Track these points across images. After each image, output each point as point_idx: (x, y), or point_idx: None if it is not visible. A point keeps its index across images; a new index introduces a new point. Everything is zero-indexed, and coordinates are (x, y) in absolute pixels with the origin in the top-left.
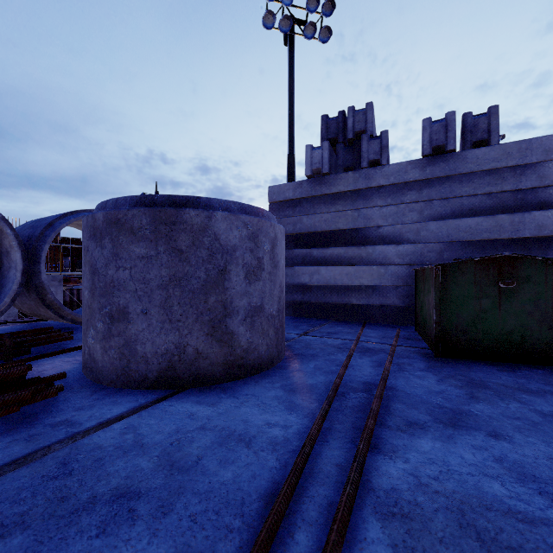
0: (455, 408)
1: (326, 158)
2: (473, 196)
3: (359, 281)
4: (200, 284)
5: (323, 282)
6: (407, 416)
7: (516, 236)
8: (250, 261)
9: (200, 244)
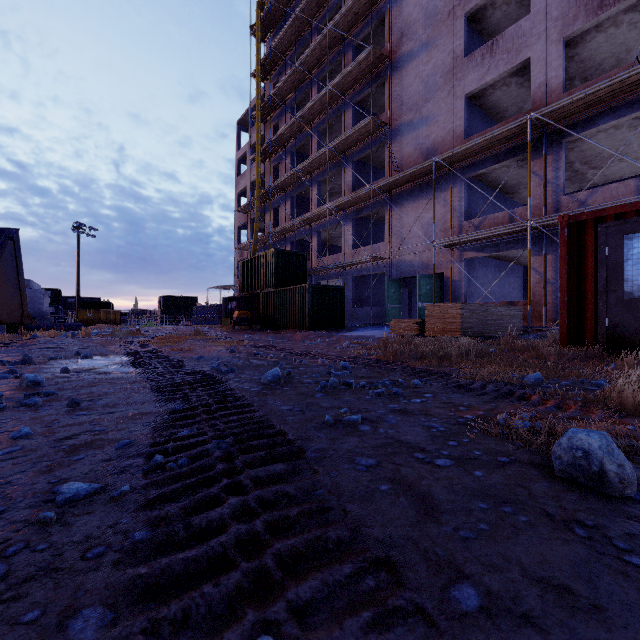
0: None
1: None
2: None
3: None
4: None
5: None
6: None
7: (34, 310)
8: None
9: None
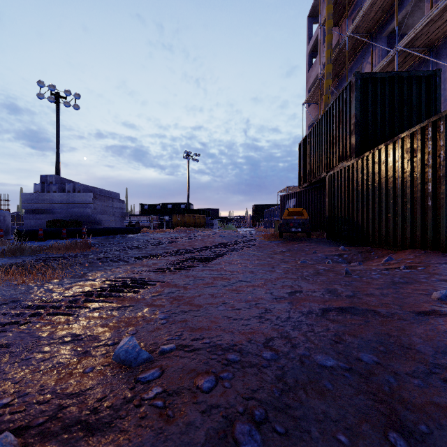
0: None
1: (40, 188)
2: (78, 204)
3: None
4: None
5: (39, 224)
6: None
7: (84, 214)
8: None
9: None
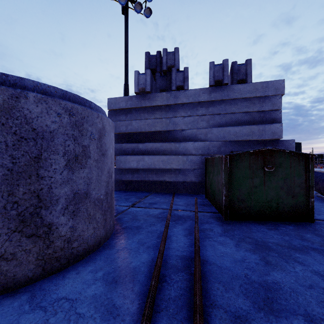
0: (262, 281)
1: (148, 81)
2: (238, 113)
3: (170, 165)
4: (2, 174)
5: (146, 166)
6: (228, 303)
7: (261, 138)
8: (73, 148)
9: (3, 126)
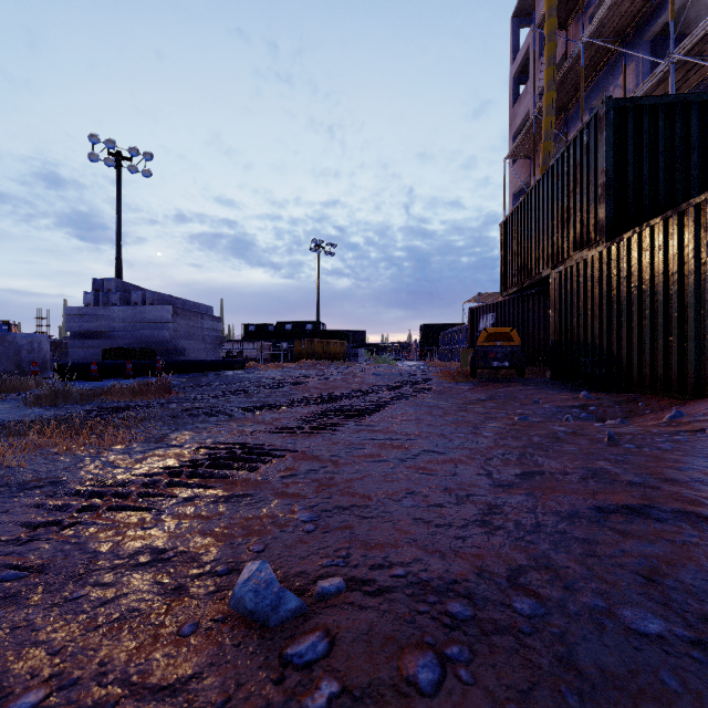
0: None
1: (93, 299)
2: (150, 323)
3: None
4: (12, 354)
5: (91, 355)
6: None
7: (159, 339)
8: (30, 349)
9: (12, 345)
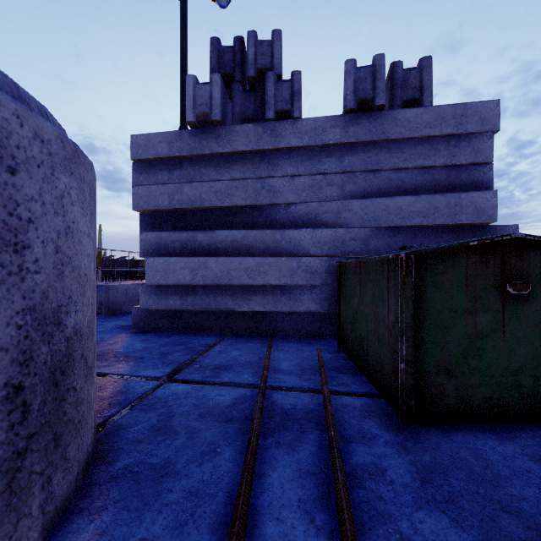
0: None
1: (216, 98)
2: (403, 170)
3: (264, 278)
4: None
5: (212, 280)
6: None
7: (452, 222)
8: None
9: None
